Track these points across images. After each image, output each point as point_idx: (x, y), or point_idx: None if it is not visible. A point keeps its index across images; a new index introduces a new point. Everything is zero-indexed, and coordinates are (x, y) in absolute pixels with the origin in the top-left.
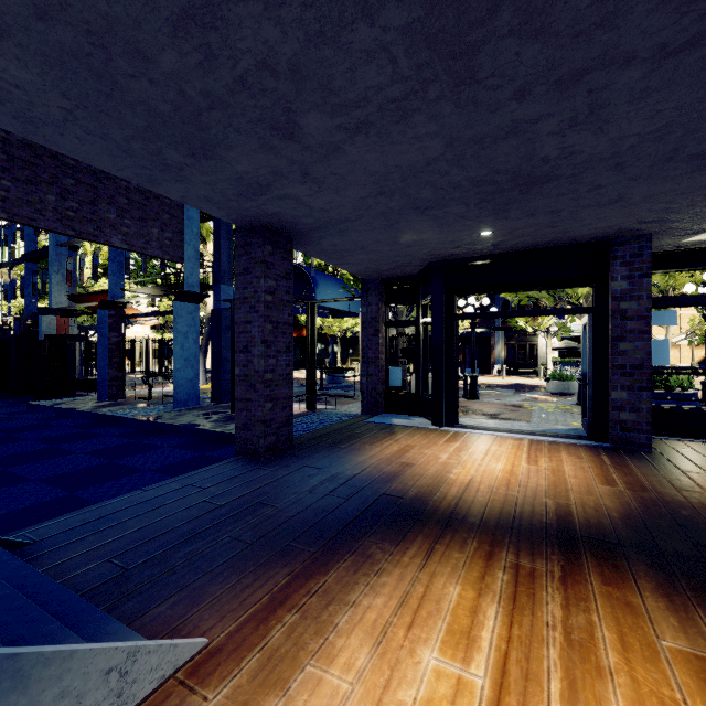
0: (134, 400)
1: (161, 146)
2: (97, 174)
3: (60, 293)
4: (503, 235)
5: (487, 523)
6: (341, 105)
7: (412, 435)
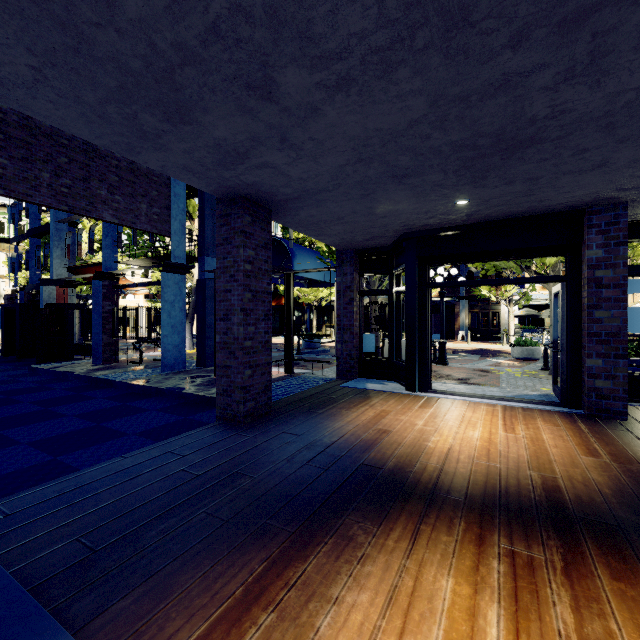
0: (125, 364)
1: (136, 109)
2: (89, 153)
3: (59, 266)
4: (478, 204)
5: (472, 499)
6: (321, 57)
7: (386, 400)
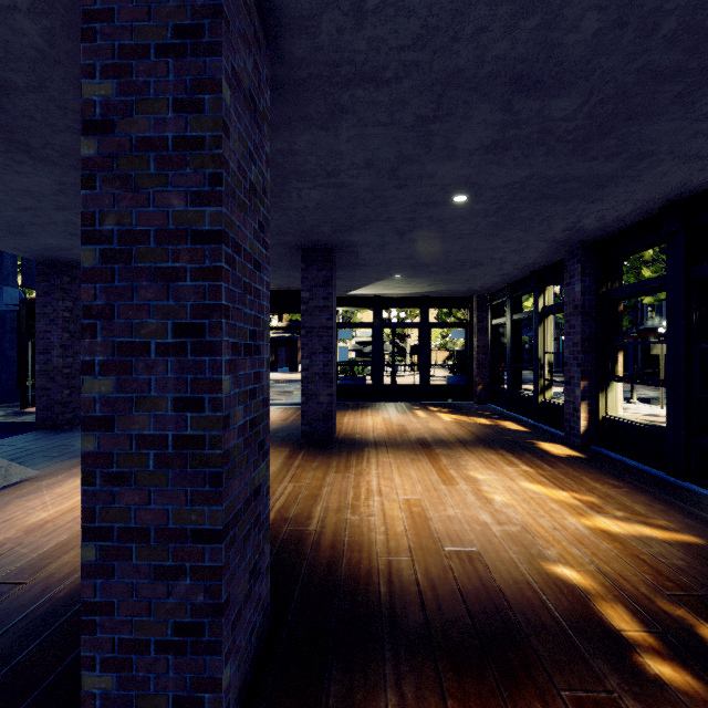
0: None
1: None
2: None
3: None
4: None
5: None
6: None
7: None
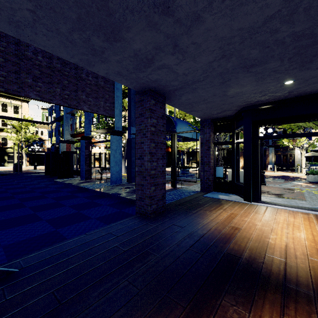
0: (94, 180)
1: (89, 34)
2: (77, 78)
3: (67, 134)
4: (299, 83)
5: None
6: None
7: (232, 206)
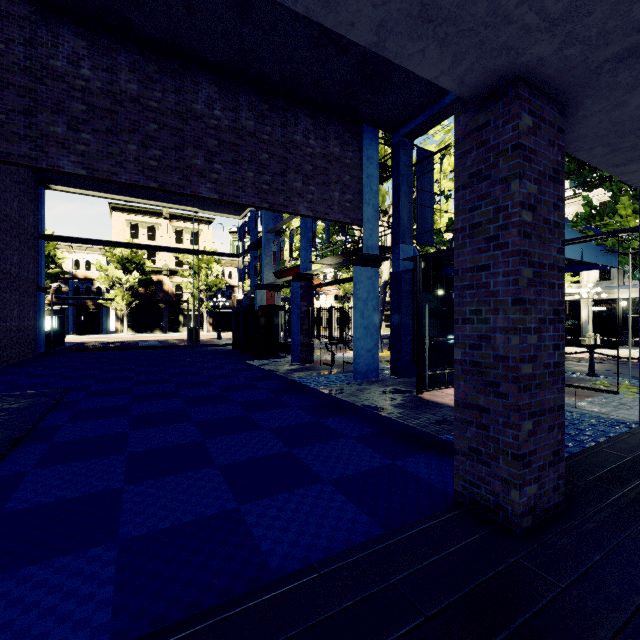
0: (319, 366)
1: None
2: (286, 145)
3: (268, 272)
4: None
5: None
6: None
7: None
